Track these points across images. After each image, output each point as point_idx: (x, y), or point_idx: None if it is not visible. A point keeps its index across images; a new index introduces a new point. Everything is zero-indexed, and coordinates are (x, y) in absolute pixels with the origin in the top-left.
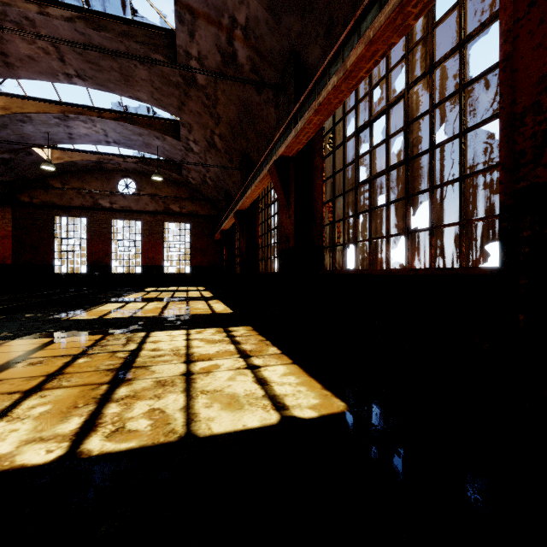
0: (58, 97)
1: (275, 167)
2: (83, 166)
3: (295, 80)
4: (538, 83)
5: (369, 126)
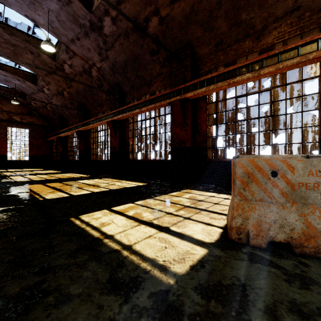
0: None
1: (111, 122)
2: None
3: (119, 94)
4: (173, 133)
5: (145, 121)
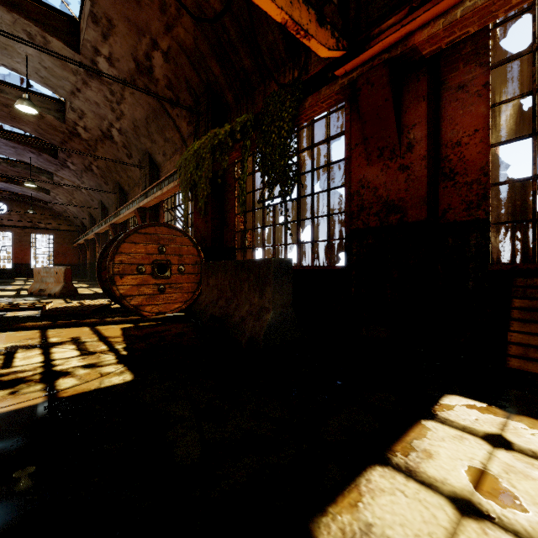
0: None
1: (95, 235)
2: None
3: (102, 210)
4: None
5: None
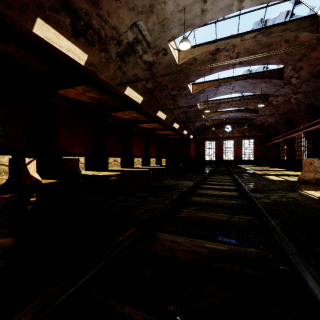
0: (220, 110)
1: (305, 133)
2: (215, 124)
3: (312, 111)
4: None
5: None
